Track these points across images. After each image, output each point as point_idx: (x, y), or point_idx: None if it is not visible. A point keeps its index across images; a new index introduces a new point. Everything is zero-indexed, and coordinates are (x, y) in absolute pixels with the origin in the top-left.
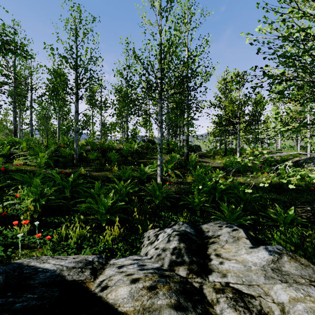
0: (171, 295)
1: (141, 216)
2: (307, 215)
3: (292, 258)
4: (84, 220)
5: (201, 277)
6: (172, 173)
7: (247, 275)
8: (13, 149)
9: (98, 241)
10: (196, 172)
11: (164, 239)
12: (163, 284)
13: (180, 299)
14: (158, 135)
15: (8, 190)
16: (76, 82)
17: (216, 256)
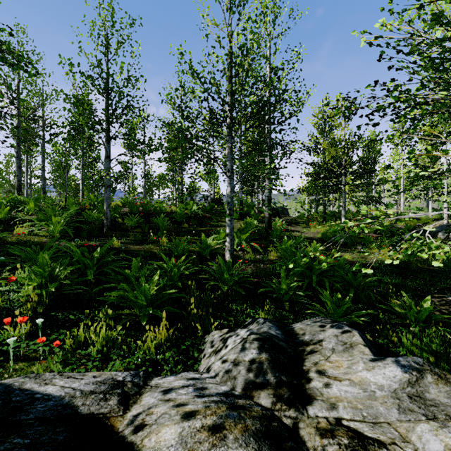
0: (248, 440)
1: (200, 310)
2: (450, 309)
3: (439, 378)
4: (115, 316)
5: (296, 409)
6: (247, 247)
7: (370, 406)
8: (15, 212)
9: (135, 349)
10: (283, 245)
11: (236, 347)
12: (235, 422)
13: (262, 449)
14: (227, 189)
15: (3, 271)
16: (106, 114)
17: (318, 374)
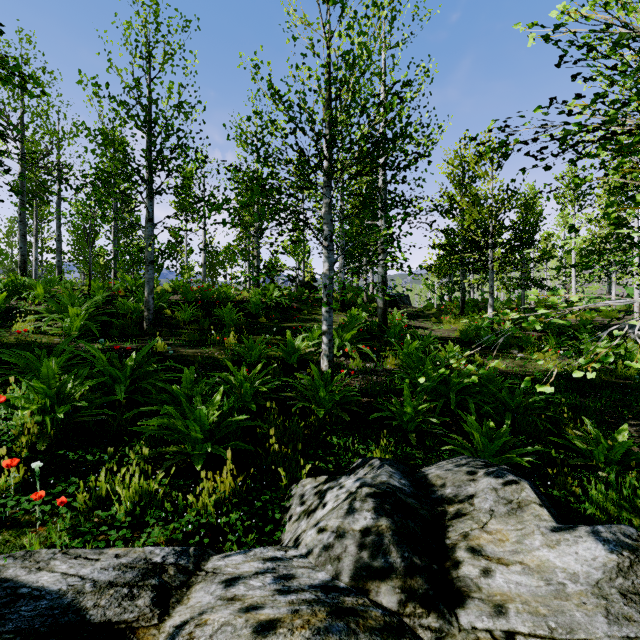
0: None
1: (284, 446)
2: None
3: None
4: (155, 456)
5: (439, 615)
6: (353, 350)
7: (560, 611)
8: (15, 301)
9: (184, 508)
10: (405, 348)
11: (340, 507)
12: None
13: None
14: (324, 266)
15: None
16: (148, 157)
17: (470, 553)
